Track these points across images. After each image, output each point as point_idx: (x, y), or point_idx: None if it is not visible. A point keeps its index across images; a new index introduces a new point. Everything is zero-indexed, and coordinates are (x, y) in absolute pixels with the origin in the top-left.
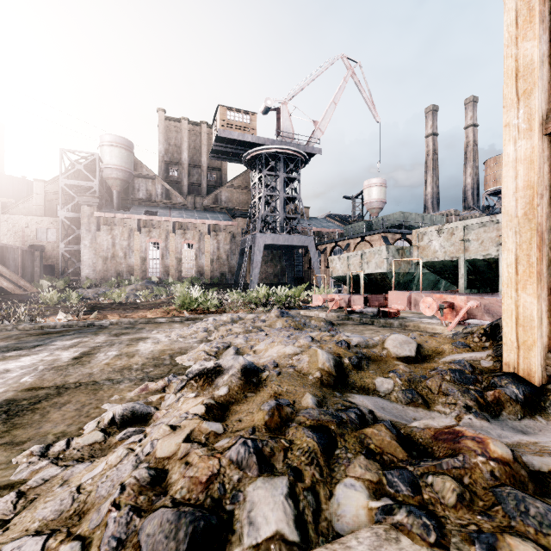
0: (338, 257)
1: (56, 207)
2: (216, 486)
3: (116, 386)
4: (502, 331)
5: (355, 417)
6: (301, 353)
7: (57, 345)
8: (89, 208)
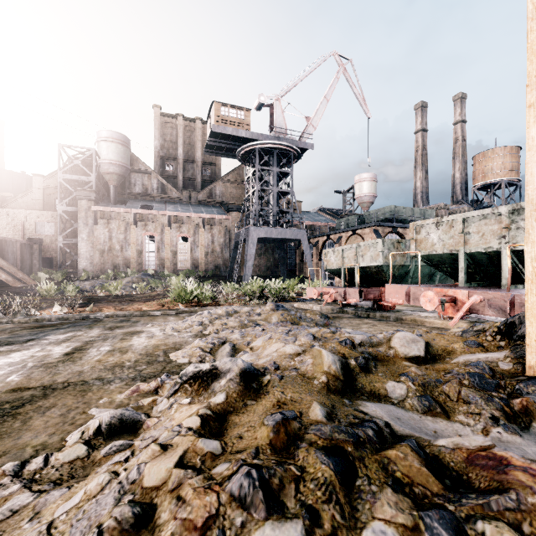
0: (333, 250)
1: (54, 201)
2: (214, 534)
3: (106, 387)
4: (519, 329)
5: (373, 434)
6: (304, 354)
7: (50, 340)
8: (86, 202)
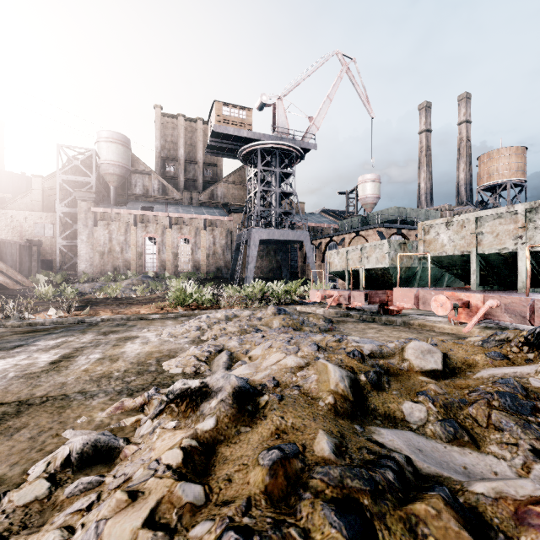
0: (336, 252)
1: (54, 202)
2: None
3: (88, 403)
4: None
5: (393, 478)
6: (307, 368)
7: (38, 346)
8: (86, 204)
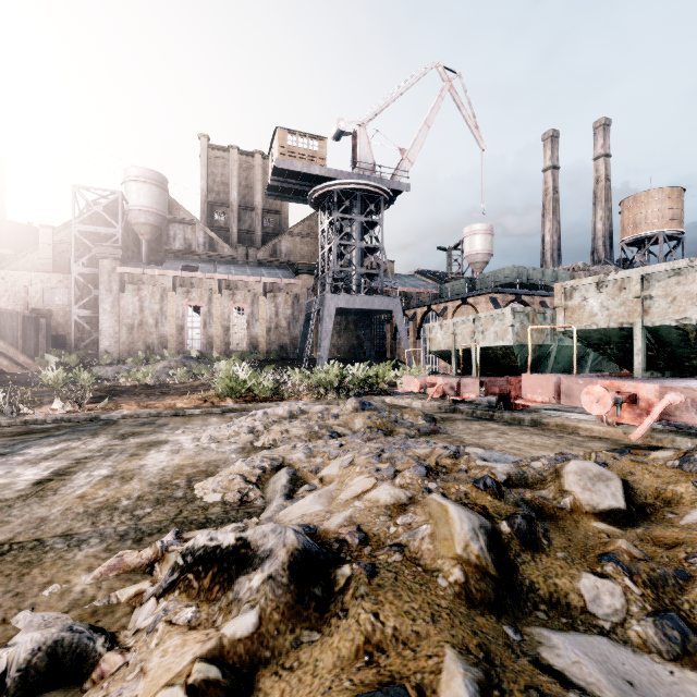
0: (440, 325)
1: (68, 260)
2: None
3: (70, 556)
4: None
5: None
6: (413, 511)
7: (27, 455)
8: (109, 262)
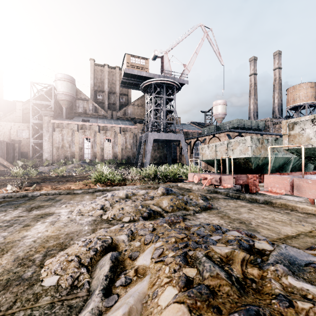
0: (207, 146)
1: (29, 117)
2: None
3: None
4: None
5: None
6: None
7: None
8: (47, 118)
